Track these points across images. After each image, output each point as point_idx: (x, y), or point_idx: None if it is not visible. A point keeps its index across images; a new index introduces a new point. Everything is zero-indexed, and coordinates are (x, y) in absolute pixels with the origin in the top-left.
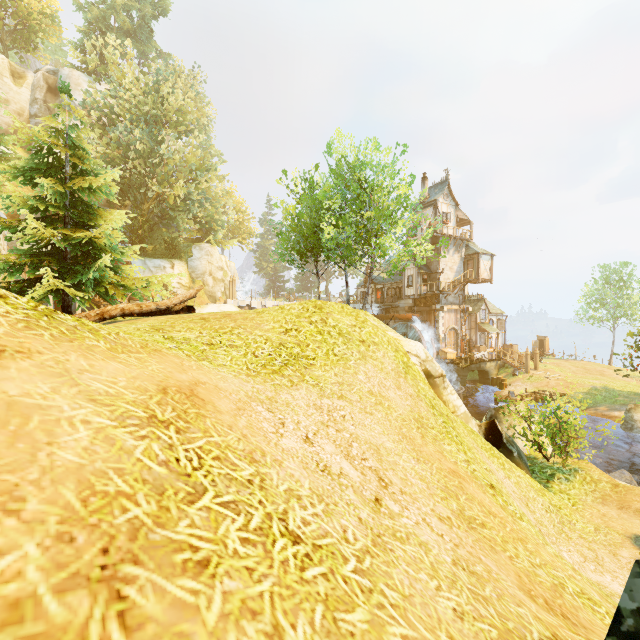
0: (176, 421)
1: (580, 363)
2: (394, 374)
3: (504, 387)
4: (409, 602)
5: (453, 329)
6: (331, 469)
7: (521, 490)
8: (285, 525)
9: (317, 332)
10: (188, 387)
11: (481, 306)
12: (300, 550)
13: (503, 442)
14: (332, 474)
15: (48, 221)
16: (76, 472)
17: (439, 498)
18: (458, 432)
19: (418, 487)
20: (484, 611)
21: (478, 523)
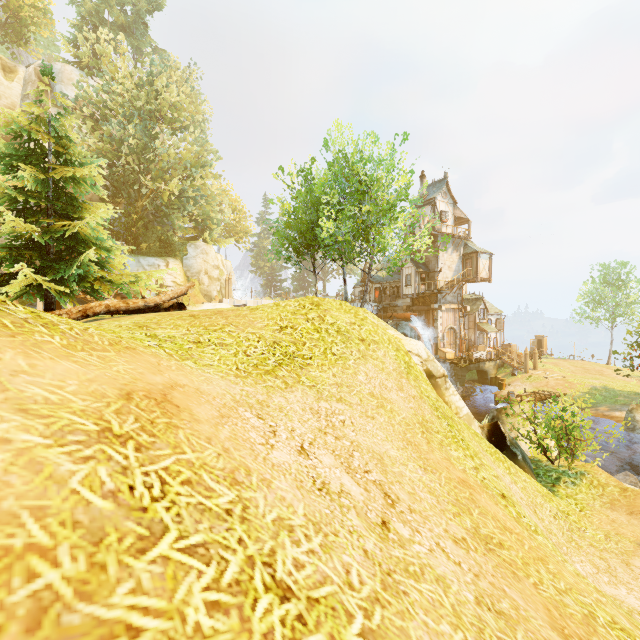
0: (138, 435)
1: (579, 363)
2: (396, 374)
3: (503, 387)
4: None
5: (451, 328)
6: (330, 487)
7: (528, 496)
8: (271, 572)
9: (314, 330)
10: (161, 391)
11: (480, 305)
12: (290, 610)
13: (507, 444)
14: (331, 493)
15: (29, 213)
16: None
17: (451, 514)
18: (463, 436)
19: (428, 502)
20: None
21: (495, 543)
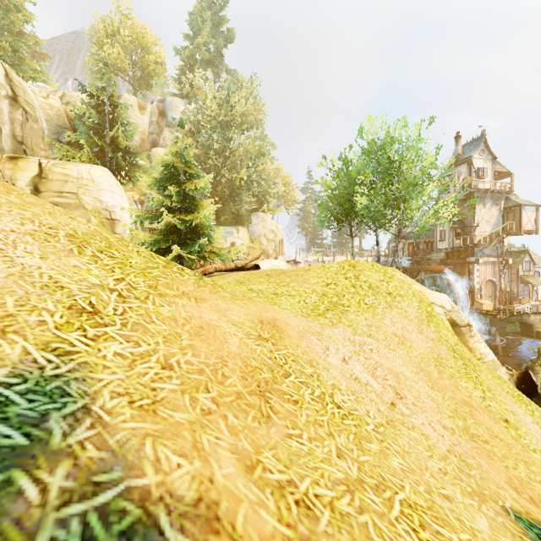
0: (270, 339)
1: None
2: (417, 321)
3: None
4: (407, 454)
5: (490, 281)
6: (360, 380)
7: None
8: (332, 399)
9: (351, 286)
10: (272, 321)
11: (524, 258)
12: (341, 412)
13: (537, 392)
14: (361, 383)
15: (172, 211)
16: (239, 355)
17: (446, 416)
18: (479, 375)
19: (429, 405)
20: (465, 478)
21: (481, 439)
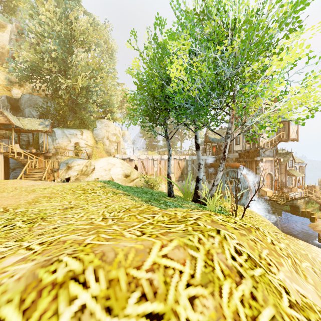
0: None
1: None
2: None
3: (315, 220)
4: None
5: (269, 174)
6: None
7: None
8: None
9: None
10: None
11: (290, 158)
12: None
13: None
14: None
15: None
16: None
17: None
18: None
19: None
20: None
21: None
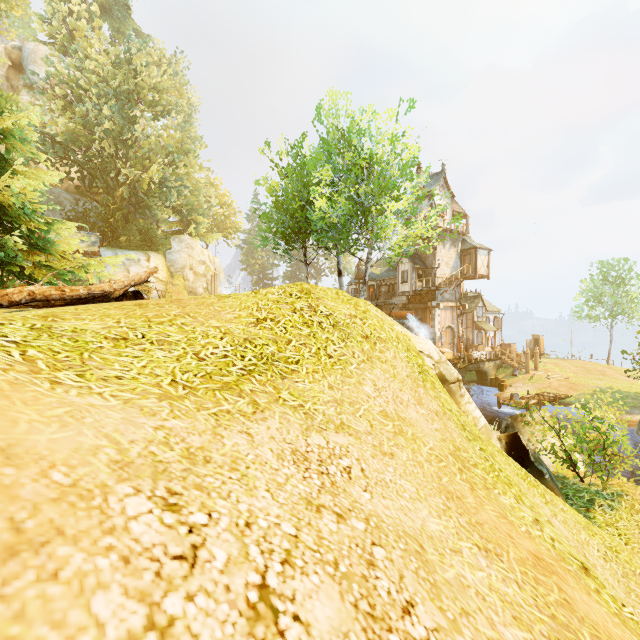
0: None
1: (579, 363)
2: (411, 382)
3: (504, 388)
4: None
5: (449, 327)
6: None
7: (572, 532)
8: None
9: (303, 323)
10: None
11: (478, 303)
12: None
13: (530, 460)
14: None
15: None
16: None
17: None
18: (498, 462)
19: None
20: None
21: None
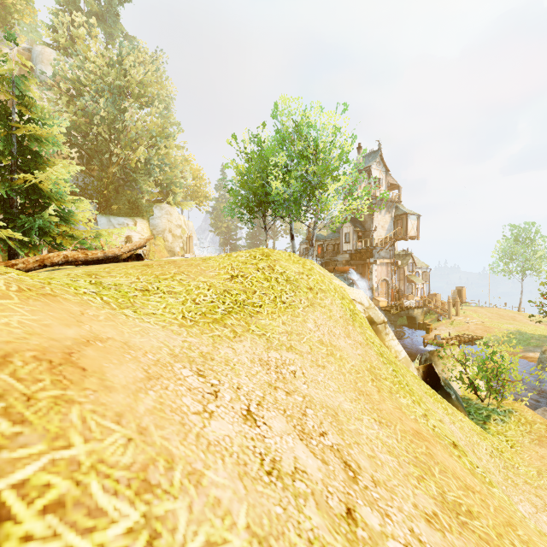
0: None
1: (494, 310)
2: (343, 322)
3: (430, 331)
4: None
5: (385, 280)
6: (281, 465)
7: (466, 435)
8: None
9: (264, 279)
10: (65, 349)
11: (409, 260)
12: None
13: (441, 385)
14: (283, 476)
15: None
16: None
17: (415, 479)
18: (407, 380)
19: (389, 466)
20: None
21: (464, 511)
